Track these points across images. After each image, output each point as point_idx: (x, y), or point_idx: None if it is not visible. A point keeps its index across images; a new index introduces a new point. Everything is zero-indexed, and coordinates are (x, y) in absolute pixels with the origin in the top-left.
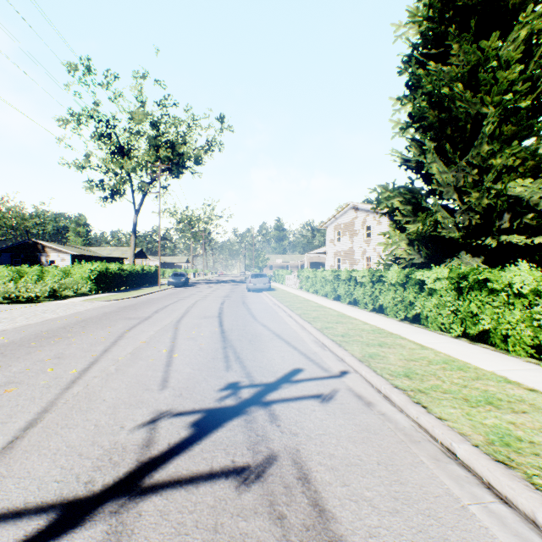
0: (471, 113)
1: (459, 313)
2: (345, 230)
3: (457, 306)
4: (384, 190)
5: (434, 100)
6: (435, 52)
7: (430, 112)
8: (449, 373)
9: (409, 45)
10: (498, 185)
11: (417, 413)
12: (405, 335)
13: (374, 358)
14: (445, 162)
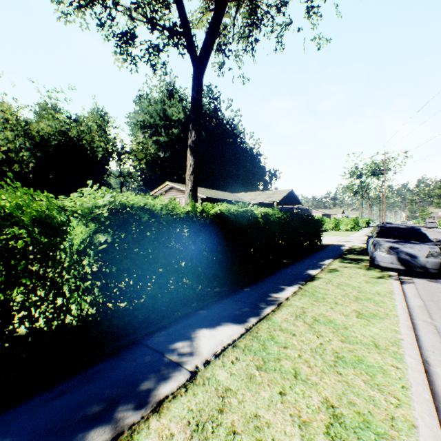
0: None
1: None
2: None
3: None
4: None
5: None
6: None
7: None
8: None
9: None
10: None
11: None
12: None
13: None
14: None
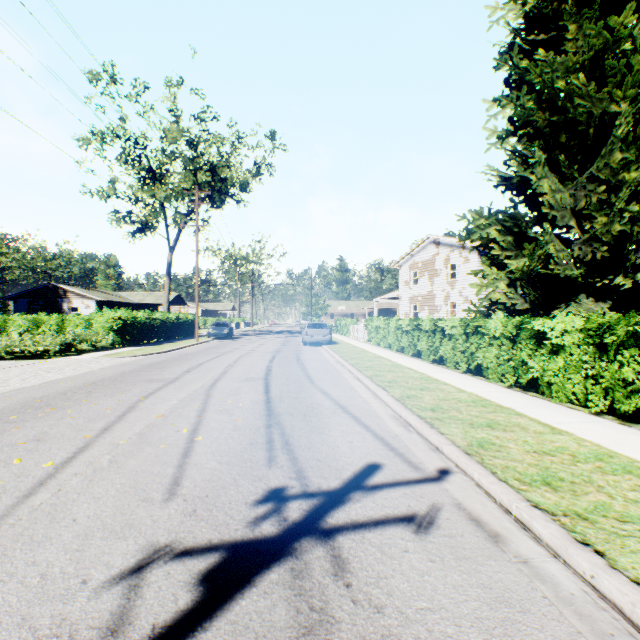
0: (594, 114)
1: (602, 380)
2: (424, 270)
3: (598, 369)
4: (478, 217)
5: (544, 98)
6: (544, 38)
7: (539, 113)
8: (613, 478)
9: (509, 30)
10: (633, 206)
11: (593, 569)
12: (521, 410)
13: (487, 449)
14: (558, 179)
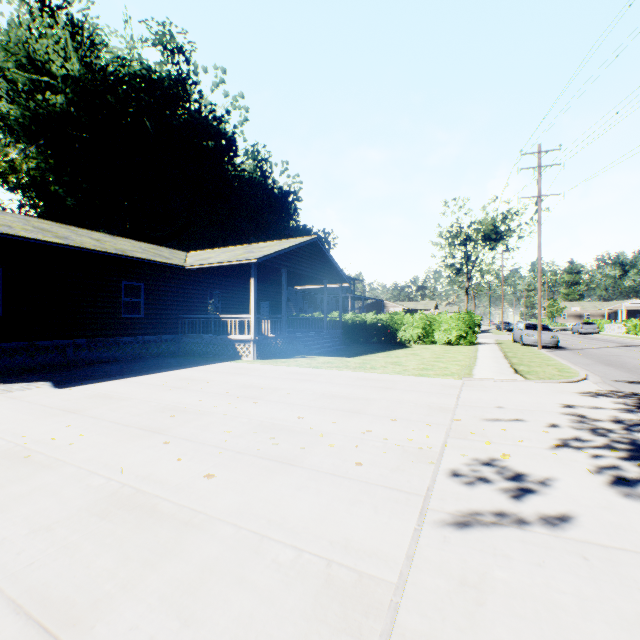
0: None
1: None
2: None
3: None
4: None
5: None
6: None
7: None
8: None
9: None
10: None
11: None
12: None
13: None
14: None
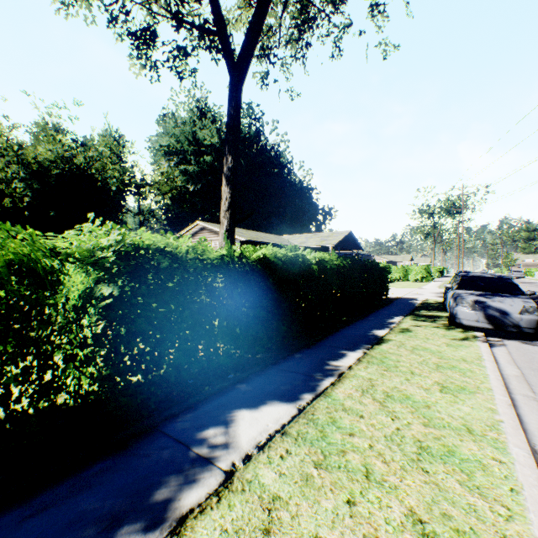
0: None
1: None
2: None
3: None
4: None
5: None
6: None
7: None
8: None
9: None
10: None
11: None
12: None
13: None
14: None
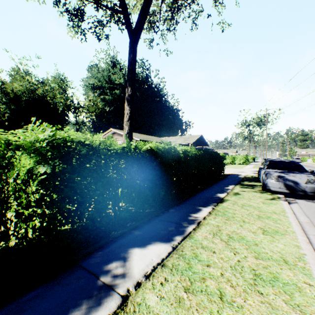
0: None
1: None
2: None
3: None
4: None
5: None
6: None
7: None
8: None
9: None
10: None
11: None
12: None
13: None
14: None
